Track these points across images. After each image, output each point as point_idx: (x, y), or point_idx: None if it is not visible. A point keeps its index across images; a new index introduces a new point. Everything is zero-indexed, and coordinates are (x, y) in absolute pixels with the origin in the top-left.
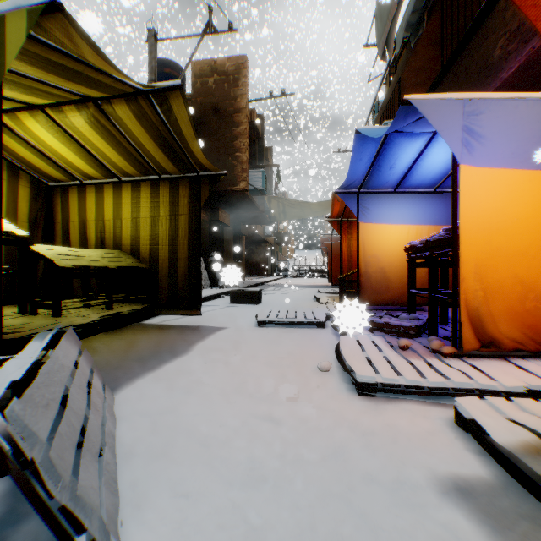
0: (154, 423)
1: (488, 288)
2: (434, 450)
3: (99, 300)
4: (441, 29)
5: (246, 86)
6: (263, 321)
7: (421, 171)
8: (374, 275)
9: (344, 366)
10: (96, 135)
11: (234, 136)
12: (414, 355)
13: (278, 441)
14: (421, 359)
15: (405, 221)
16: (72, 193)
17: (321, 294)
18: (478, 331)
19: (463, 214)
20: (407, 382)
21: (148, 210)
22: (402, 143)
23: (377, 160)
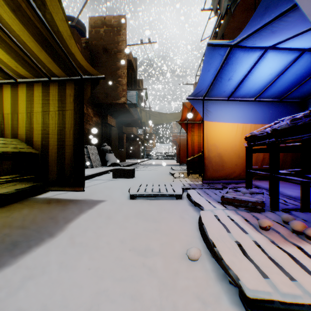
0: None
1: None
2: None
3: None
4: None
5: (125, 35)
6: (134, 195)
7: (249, 83)
8: (214, 159)
9: (218, 259)
10: None
11: (117, 67)
12: (280, 238)
13: None
14: (292, 245)
15: (235, 121)
16: None
17: (174, 170)
18: None
19: None
20: (310, 296)
21: (40, 106)
22: (241, 57)
23: (220, 72)
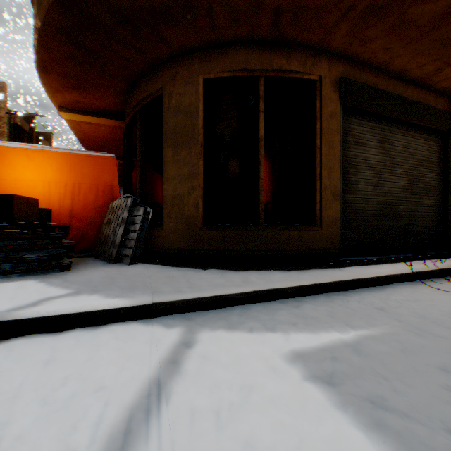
0: None
1: None
2: None
3: None
4: None
5: (6, 103)
6: None
7: None
8: None
9: None
10: None
11: None
12: None
13: None
14: None
15: None
16: None
17: None
18: None
19: None
20: None
21: None
22: None
23: None
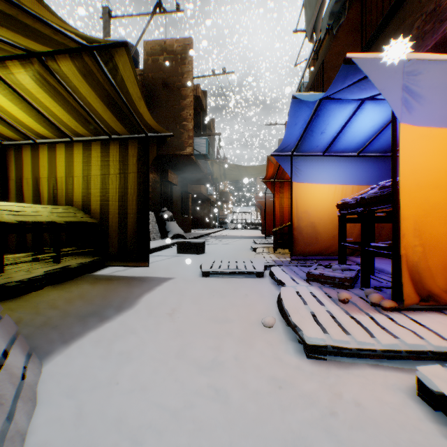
0: (80, 407)
1: (426, 244)
2: (408, 440)
3: (47, 254)
4: (361, 16)
5: (192, 64)
6: (207, 272)
7: (348, 136)
8: (306, 229)
9: (289, 323)
10: (44, 93)
11: (181, 107)
12: (355, 309)
13: (226, 433)
14: (363, 314)
15: (332, 181)
16: (25, 151)
17: (257, 244)
18: (417, 285)
19: (403, 171)
20: (358, 343)
21: (99, 168)
22: (334, 109)
23: (310, 125)
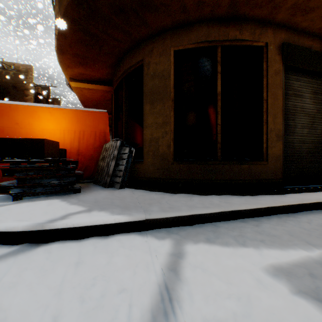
0: None
1: None
2: None
3: None
4: None
5: (32, 79)
6: None
7: None
8: None
9: None
10: None
11: (26, 100)
12: None
13: None
14: None
15: None
16: None
17: None
18: None
19: None
20: None
21: None
22: None
23: None
